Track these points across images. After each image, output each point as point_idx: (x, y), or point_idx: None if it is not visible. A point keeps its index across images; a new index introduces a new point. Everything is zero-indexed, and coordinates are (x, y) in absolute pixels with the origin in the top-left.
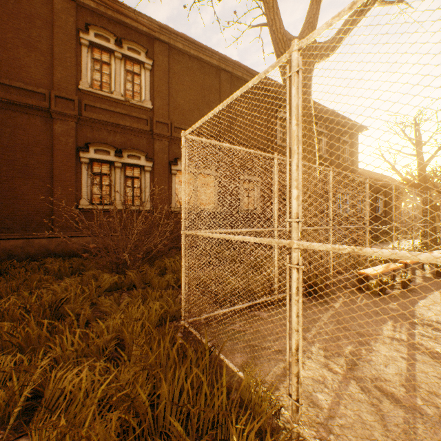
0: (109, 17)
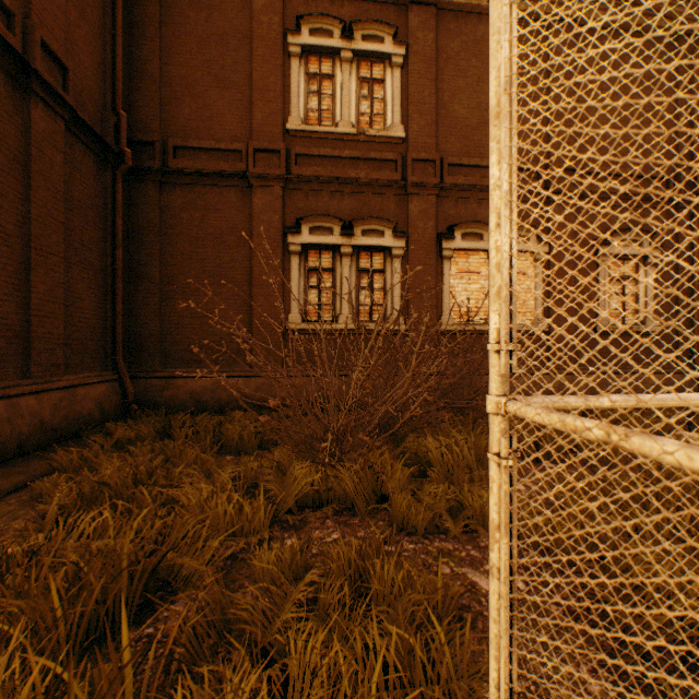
0: None
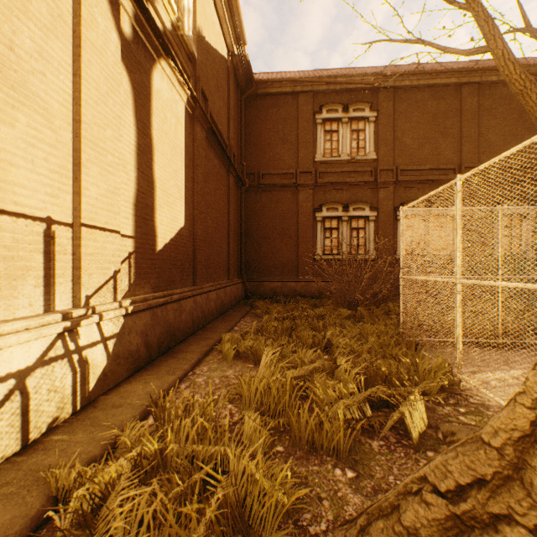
0: (337, 90)
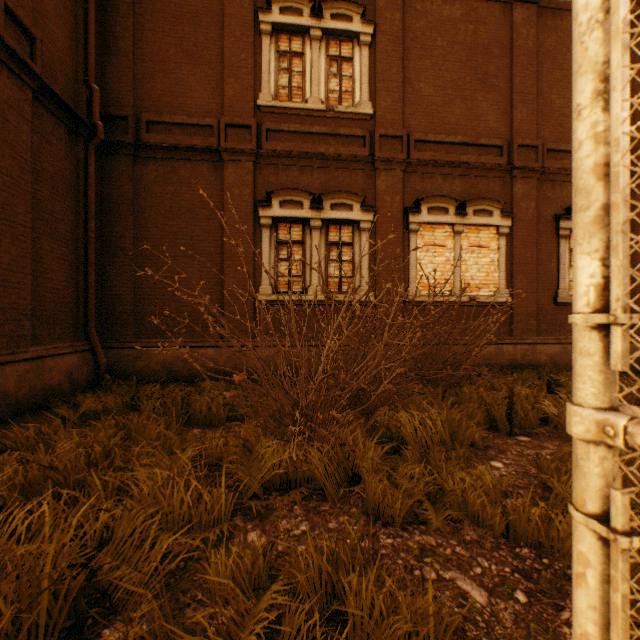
0: None
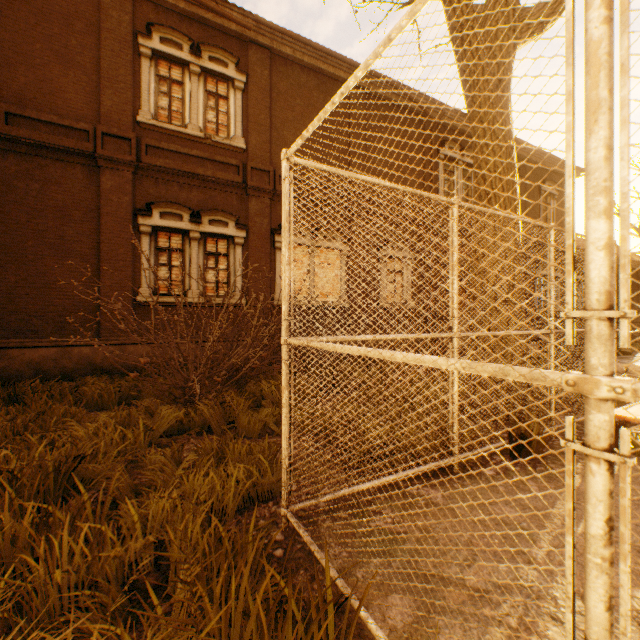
0: (182, 12)
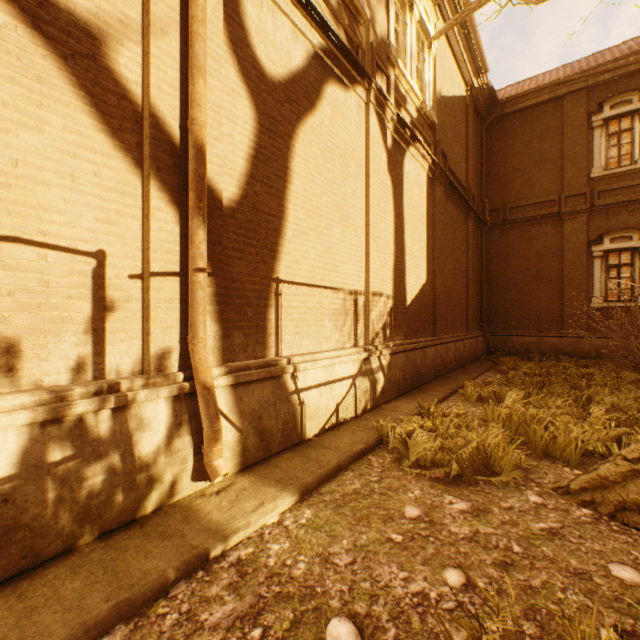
0: (630, 73)
